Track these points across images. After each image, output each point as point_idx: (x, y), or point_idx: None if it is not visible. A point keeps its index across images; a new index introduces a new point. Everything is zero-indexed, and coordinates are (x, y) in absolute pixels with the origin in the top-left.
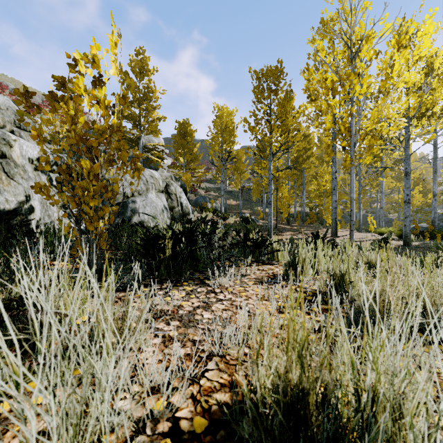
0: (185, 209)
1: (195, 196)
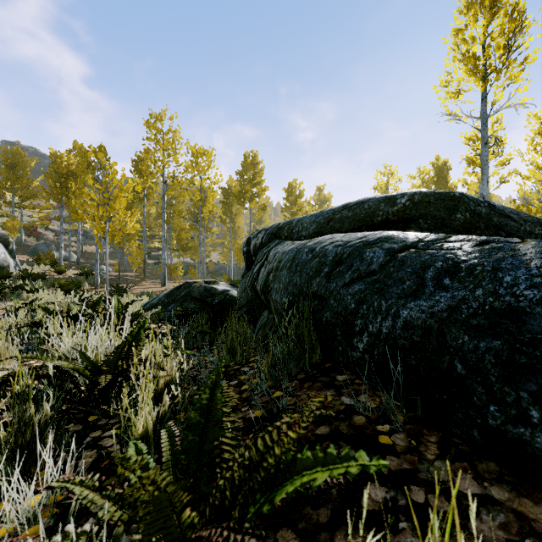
0: (4, 263)
1: (37, 240)
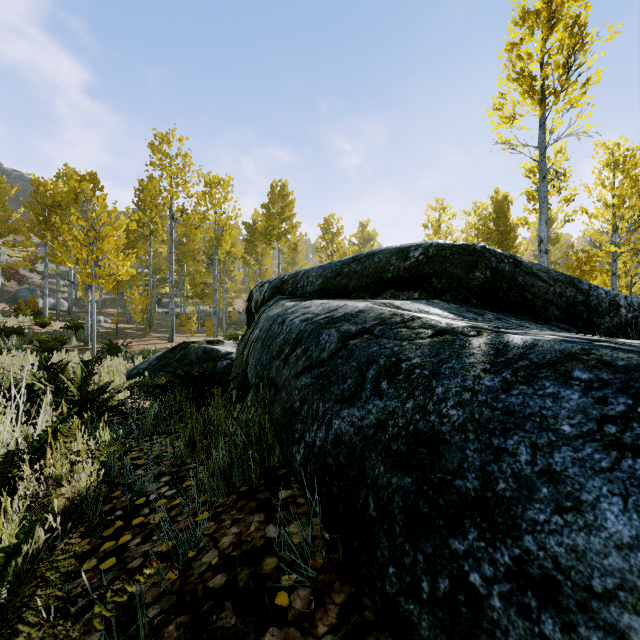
0: None
1: (20, 285)
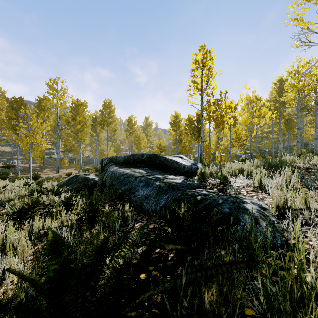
0: None
1: None
